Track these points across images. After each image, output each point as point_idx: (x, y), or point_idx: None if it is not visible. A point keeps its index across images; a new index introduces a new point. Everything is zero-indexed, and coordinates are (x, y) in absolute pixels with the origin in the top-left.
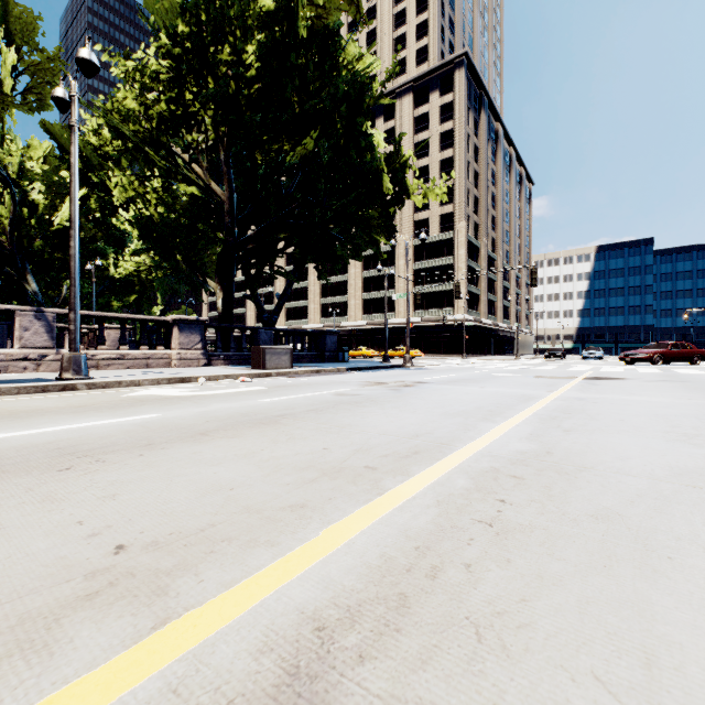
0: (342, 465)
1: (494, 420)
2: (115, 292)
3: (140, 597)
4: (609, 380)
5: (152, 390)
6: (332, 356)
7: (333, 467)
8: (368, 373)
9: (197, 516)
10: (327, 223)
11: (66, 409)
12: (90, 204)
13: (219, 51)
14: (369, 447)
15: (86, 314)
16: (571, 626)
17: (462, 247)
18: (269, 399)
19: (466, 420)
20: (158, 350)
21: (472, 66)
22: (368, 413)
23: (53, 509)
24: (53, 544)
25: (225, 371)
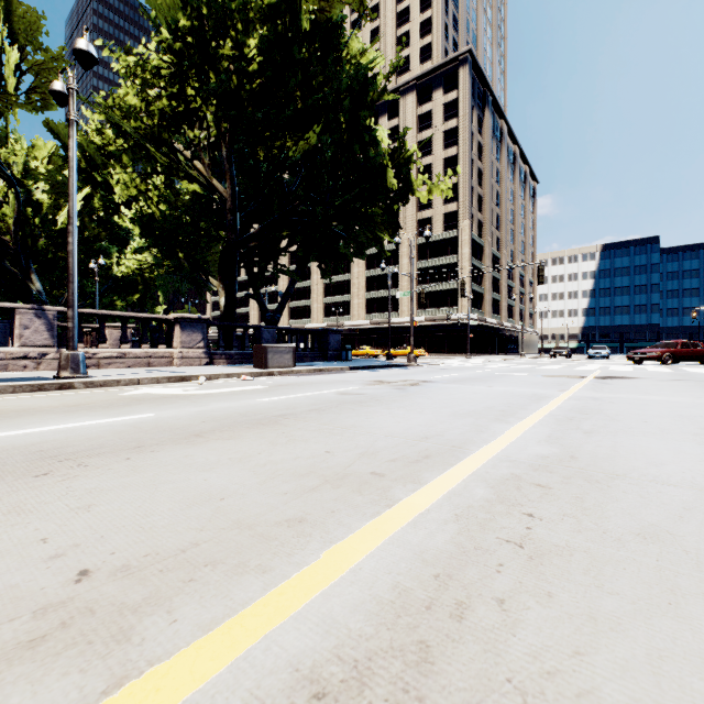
0: (345, 471)
1: (507, 420)
2: (118, 291)
3: (95, 644)
4: (621, 379)
5: (150, 389)
6: (335, 355)
7: (336, 473)
8: (372, 372)
9: (180, 532)
10: (330, 220)
11: (59, 408)
12: (94, 203)
13: (221, 45)
14: (375, 451)
15: (87, 312)
16: (647, 694)
17: (466, 245)
18: (270, 398)
19: (477, 420)
20: (159, 349)
21: (476, 64)
22: (373, 413)
23: (17, 523)
24: (6, 568)
25: (226, 370)
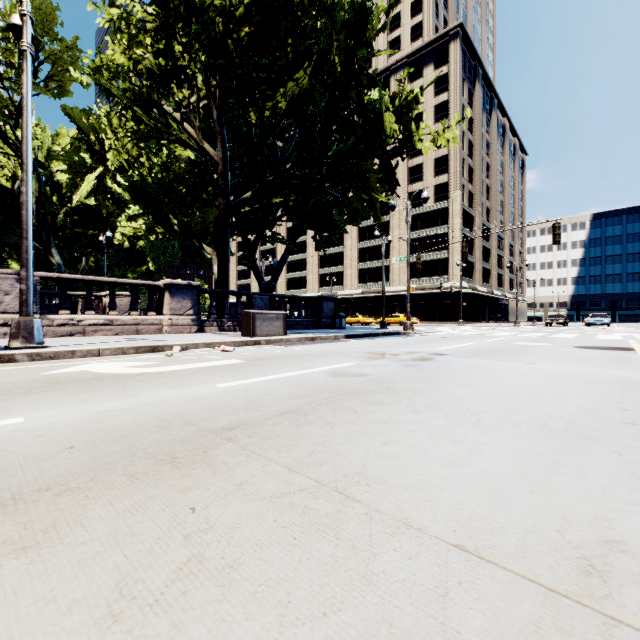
0: None
1: None
2: (128, 263)
3: None
4: None
5: (97, 363)
6: (328, 322)
7: None
8: (368, 341)
9: None
10: (323, 180)
11: None
12: (106, 182)
13: None
14: None
15: (72, 278)
16: None
17: (457, 215)
18: (234, 382)
19: (628, 460)
20: (148, 316)
21: (466, 37)
22: (392, 425)
23: None
24: None
25: (210, 338)
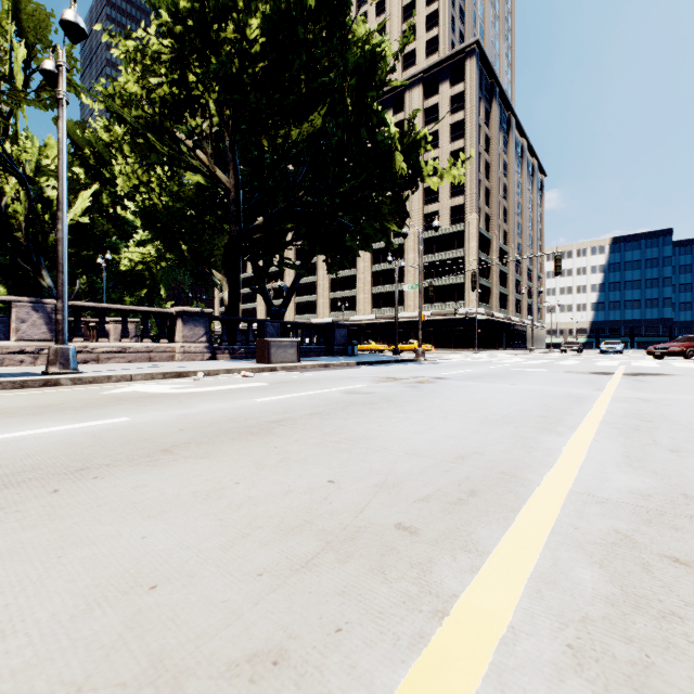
0: (357, 521)
1: (556, 430)
2: (126, 287)
3: None
4: (655, 376)
5: (140, 386)
6: (341, 350)
7: (343, 526)
8: (379, 368)
9: None
10: (336, 209)
11: (26, 409)
12: (103, 200)
13: (223, 28)
14: (397, 480)
15: (86, 305)
16: None
17: (473, 239)
18: (267, 398)
19: (518, 430)
20: (161, 343)
21: (483, 55)
22: (387, 419)
23: None
24: None
25: (227, 365)
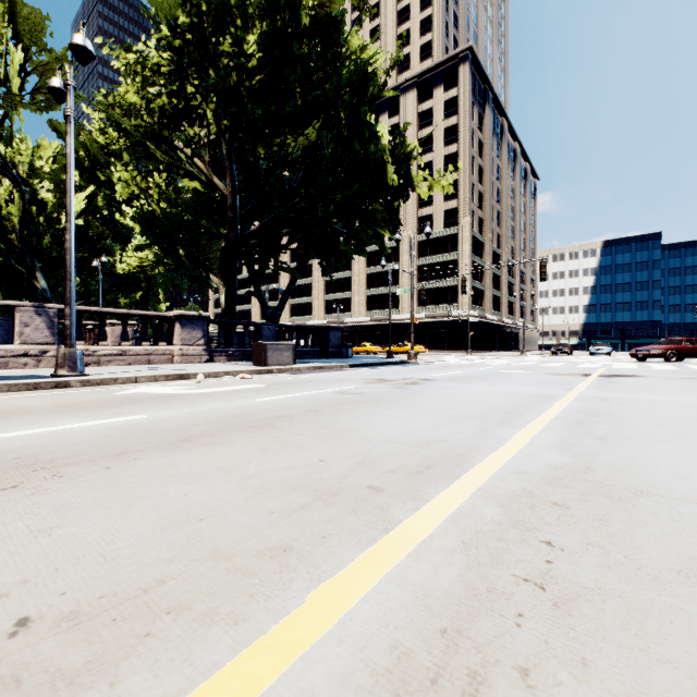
0: (340, 484)
1: (513, 424)
2: (121, 289)
3: None
4: (626, 378)
5: (147, 388)
6: (335, 352)
7: (329, 487)
8: (372, 370)
9: (146, 564)
10: (330, 216)
11: (50, 408)
12: (98, 202)
13: (221, 42)
14: (373, 459)
15: (87, 310)
16: None
17: (466, 242)
18: (266, 398)
19: (482, 424)
20: (159, 346)
21: (476, 61)
22: (372, 415)
23: None
24: None
25: (226, 368)
